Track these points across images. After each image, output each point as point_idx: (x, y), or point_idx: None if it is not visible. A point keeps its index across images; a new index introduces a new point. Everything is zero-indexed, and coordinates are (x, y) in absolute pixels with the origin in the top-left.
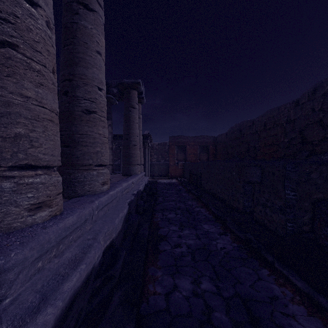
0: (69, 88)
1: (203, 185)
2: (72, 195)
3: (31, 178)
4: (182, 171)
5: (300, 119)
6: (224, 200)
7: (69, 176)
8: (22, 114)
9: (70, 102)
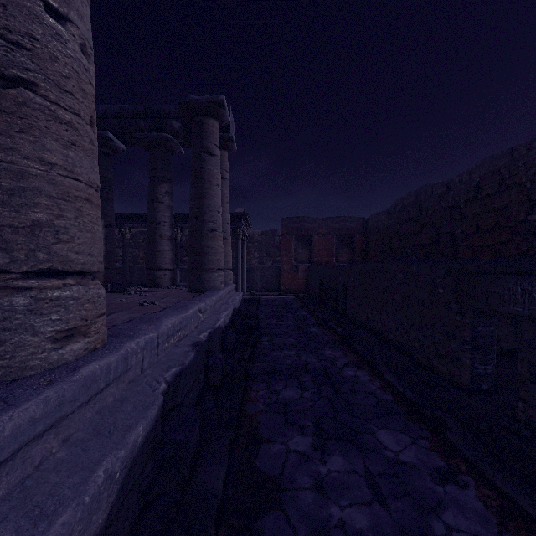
0: None
1: (350, 311)
2: None
3: None
4: (305, 282)
5: None
6: (407, 349)
7: None
8: None
9: None
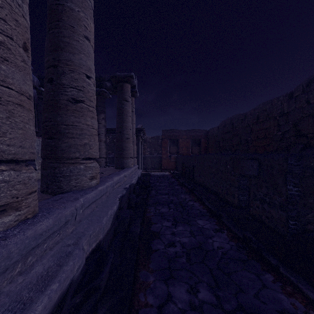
0: (54, 75)
1: (195, 178)
2: (56, 191)
3: None
4: (175, 164)
5: (294, 112)
6: (217, 193)
7: (54, 170)
8: None
9: (55, 90)
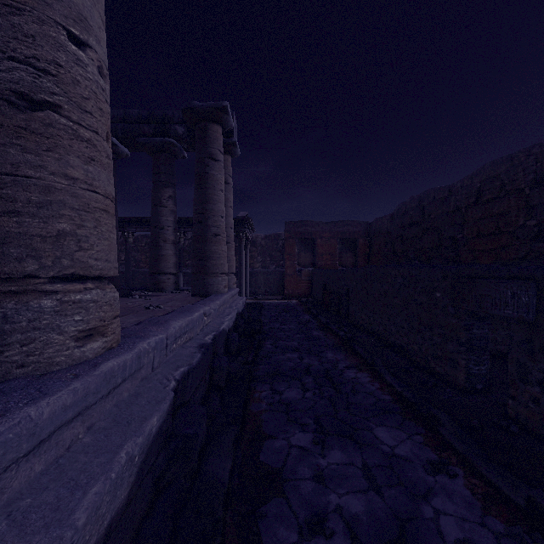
0: None
1: (353, 315)
2: None
3: None
4: (309, 286)
5: None
6: (407, 351)
7: None
8: None
9: None
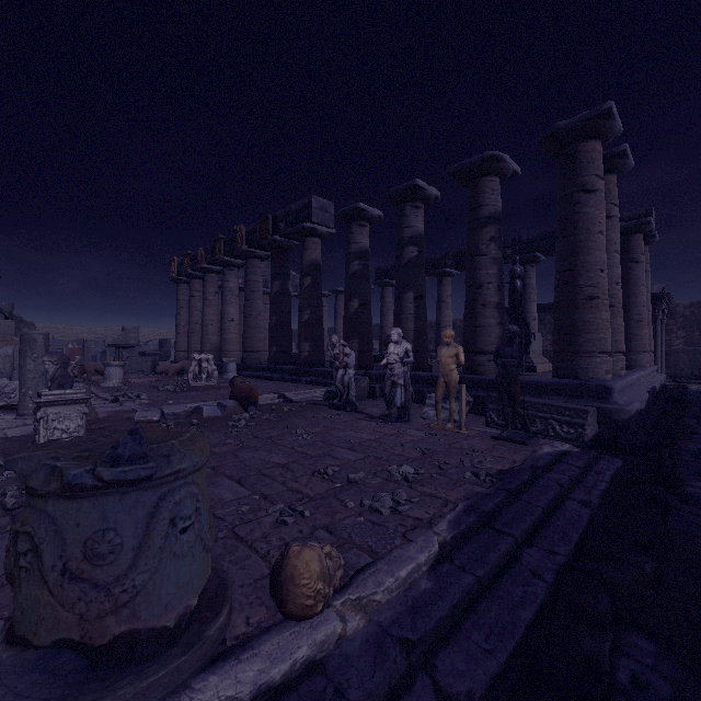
0: None
1: None
2: None
3: (605, 358)
4: None
5: None
6: None
7: None
8: (602, 328)
9: None
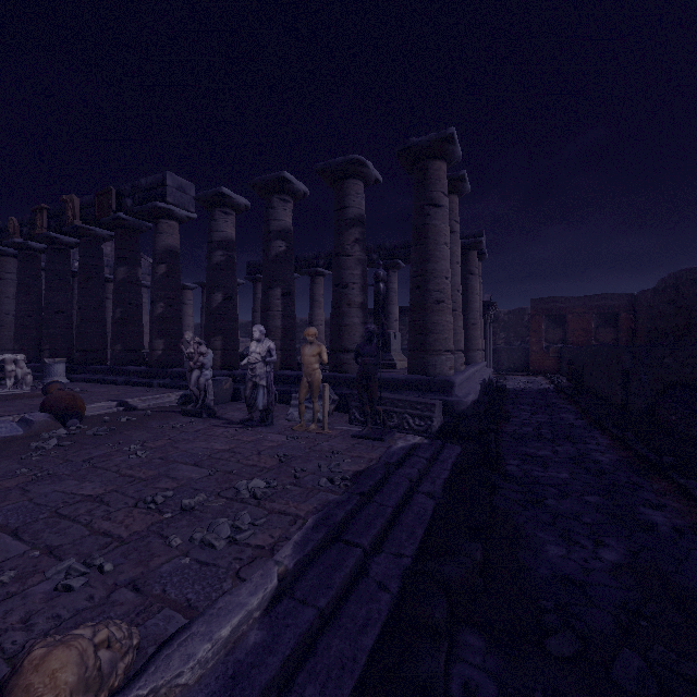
0: None
1: (585, 383)
2: None
3: (449, 355)
4: (557, 363)
5: None
6: (606, 398)
7: None
8: (447, 329)
9: None
